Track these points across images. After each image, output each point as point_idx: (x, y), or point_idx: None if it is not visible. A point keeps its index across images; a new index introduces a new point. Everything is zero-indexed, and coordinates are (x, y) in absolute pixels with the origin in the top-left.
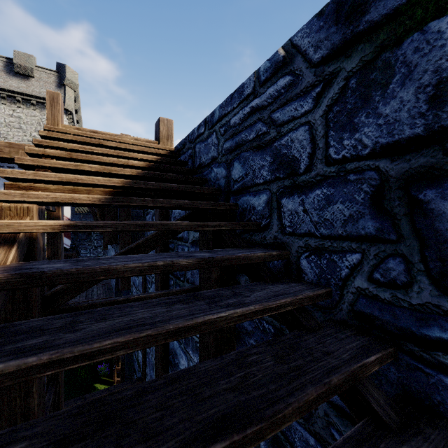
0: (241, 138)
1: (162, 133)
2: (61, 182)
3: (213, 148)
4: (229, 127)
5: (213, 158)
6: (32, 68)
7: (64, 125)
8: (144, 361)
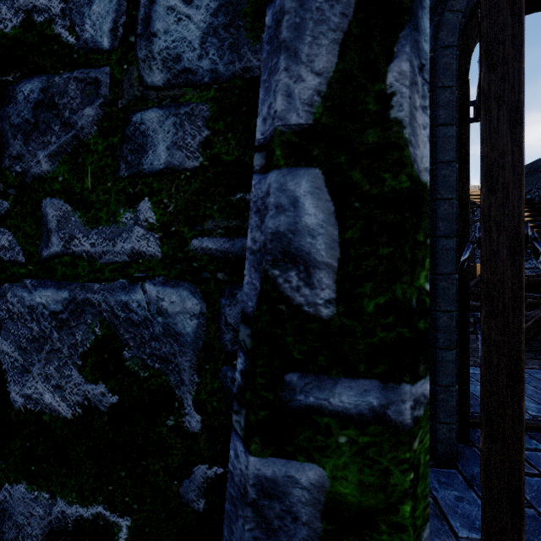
0: None
1: None
2: None
3: None
4: None
5: None
6: None
7: None
8: None
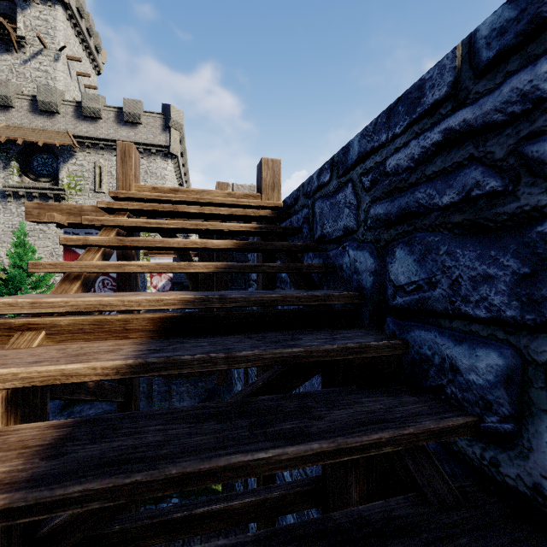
0: (416, 201)
1: (265, 180)
2: (77, 311)
3: (346, 212)
4: (382, 175)
5: (346, 230)
6: (140, 114)
7: (137, 186)
8: (245, 480)
